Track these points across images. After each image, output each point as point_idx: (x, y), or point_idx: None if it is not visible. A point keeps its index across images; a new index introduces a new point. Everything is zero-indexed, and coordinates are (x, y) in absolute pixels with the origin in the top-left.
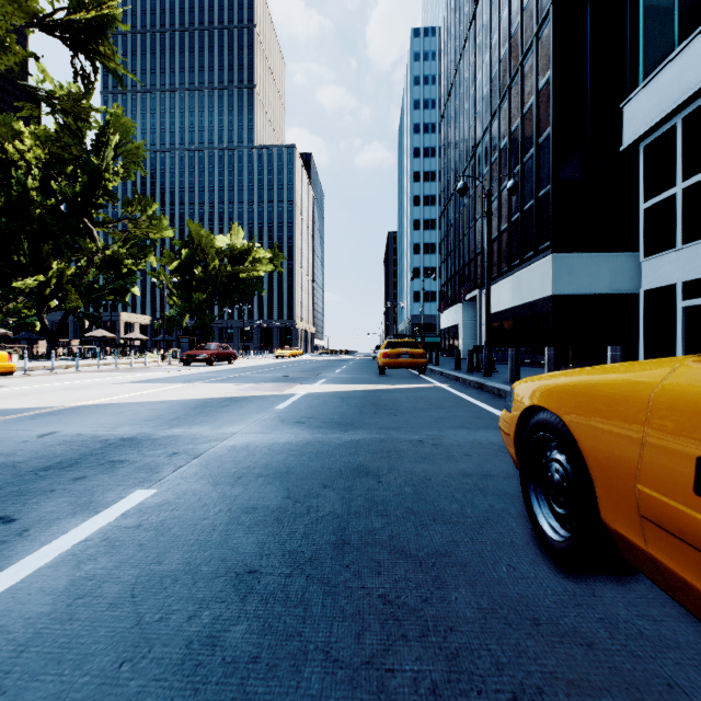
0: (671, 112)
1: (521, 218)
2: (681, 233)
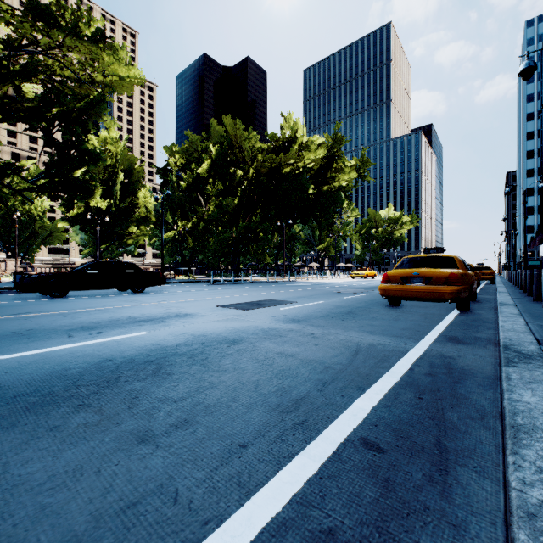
0: None
1: None
2: None
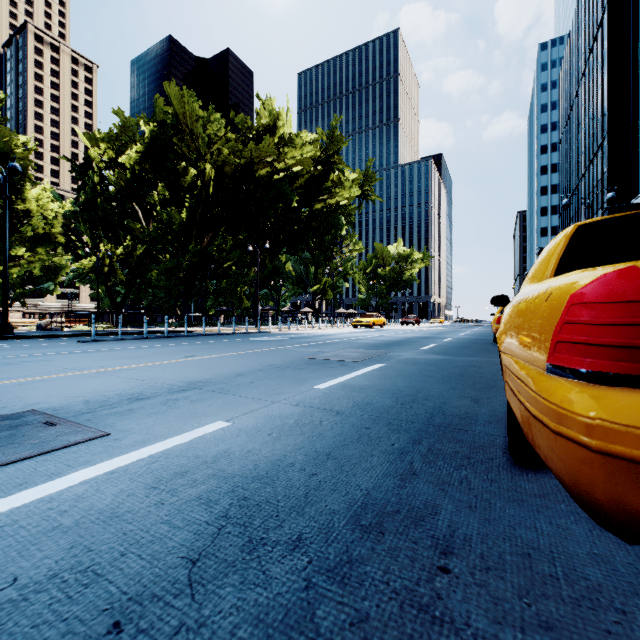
0: None
1: None
2: None
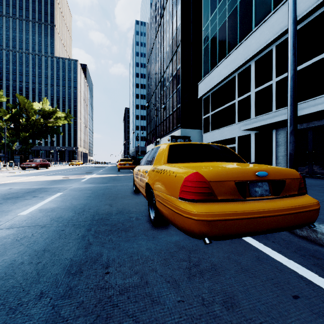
0: (208, 91)
1: (172, 114)
2: (210, 127)
